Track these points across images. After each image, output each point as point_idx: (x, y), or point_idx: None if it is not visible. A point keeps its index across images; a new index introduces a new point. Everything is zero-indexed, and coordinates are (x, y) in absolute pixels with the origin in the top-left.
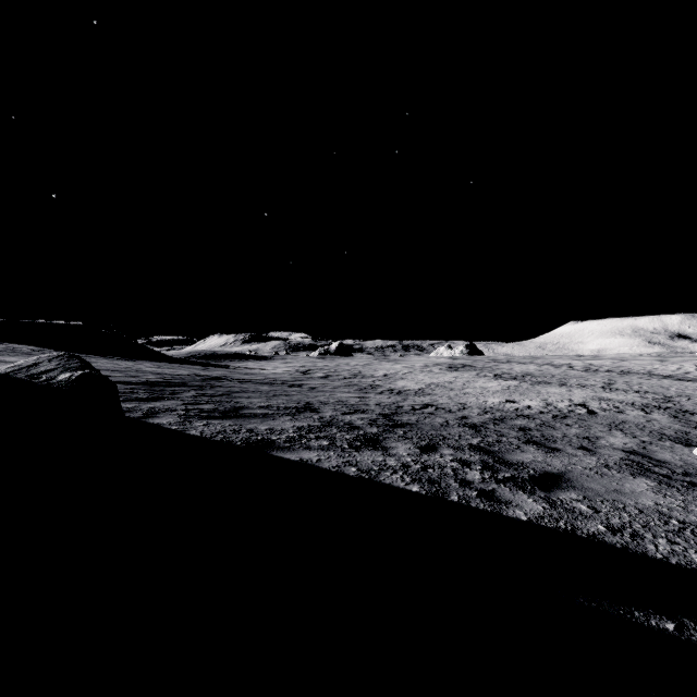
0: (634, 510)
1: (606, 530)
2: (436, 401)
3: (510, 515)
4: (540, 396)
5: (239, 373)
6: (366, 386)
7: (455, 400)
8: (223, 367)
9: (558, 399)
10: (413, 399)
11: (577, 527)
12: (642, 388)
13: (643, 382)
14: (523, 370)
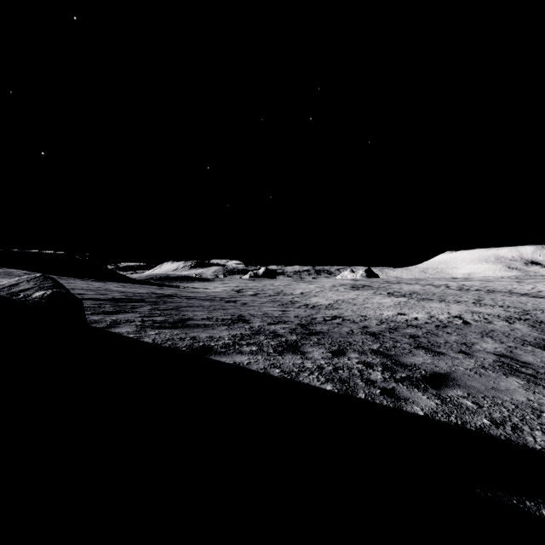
0: (511, 405)
1: (490, 424)
2: (342, 314)
3: (409, 410)
4: (425, 310)
5: (186, 291)
6: (287, 301)
7: (358, 313)
8: (174, 287)
9: (439, 312)
10: (324, 312)
11: (466, 421)
12: (505, 303)
13: (505, 299)
14: (410, 289)
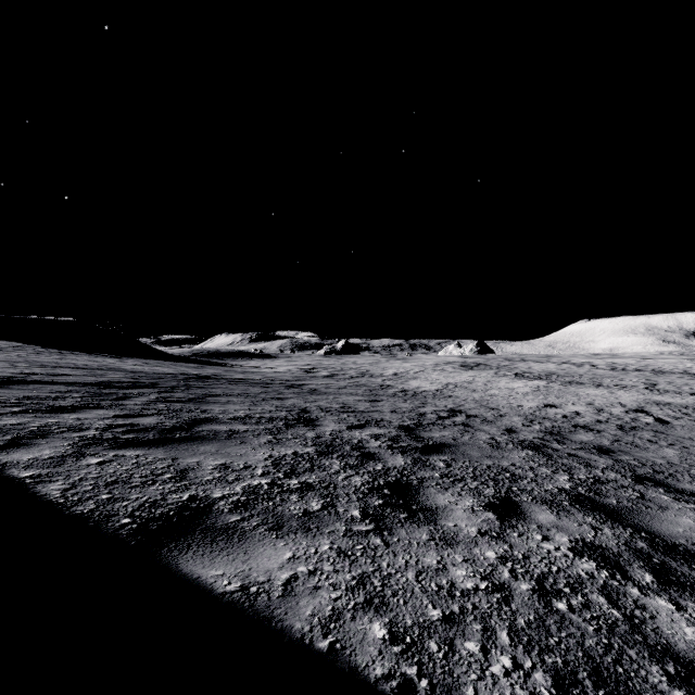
0: None
1: None
2: (461, 405)
3: None
4: (582, 400)
5: (235, 371)
6: (375, 386)
7: (484, 404)
8: (222, 365)
9: (605, 402)
10: (433, 402)
11: None
12: (694, 389)
13: (689, 383)
14: (544, 369)
